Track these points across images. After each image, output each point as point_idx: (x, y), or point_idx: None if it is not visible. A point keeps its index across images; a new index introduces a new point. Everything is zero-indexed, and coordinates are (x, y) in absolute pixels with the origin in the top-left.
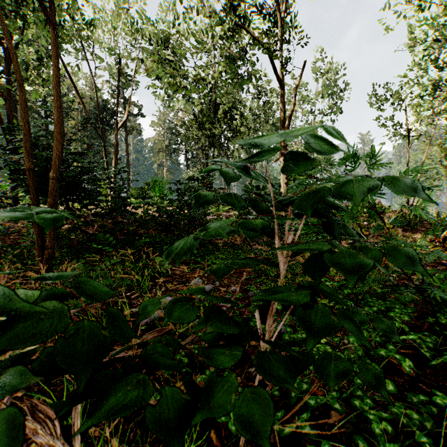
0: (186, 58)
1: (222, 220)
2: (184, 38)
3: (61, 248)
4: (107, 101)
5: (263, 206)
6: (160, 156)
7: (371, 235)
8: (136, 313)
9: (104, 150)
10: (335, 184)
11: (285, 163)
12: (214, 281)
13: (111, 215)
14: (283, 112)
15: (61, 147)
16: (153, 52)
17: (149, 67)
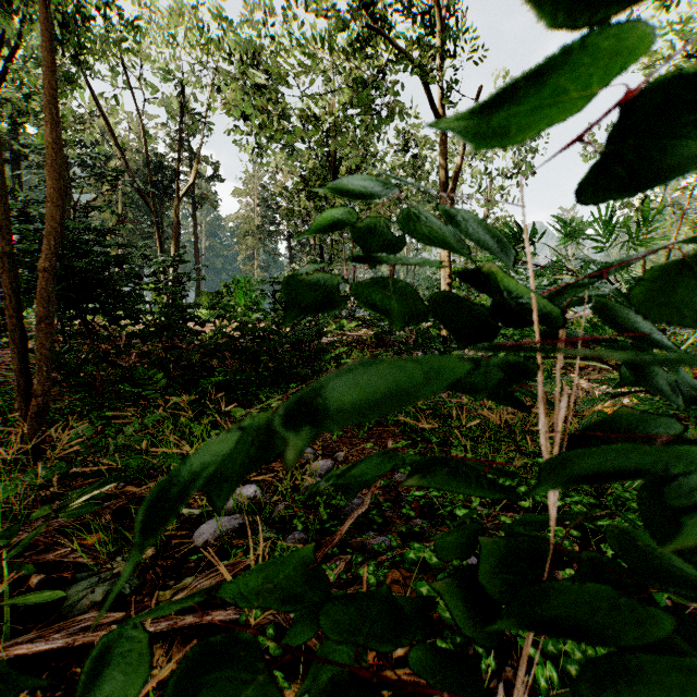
0: (287, 82)
1: (386, 363)
2: (285, 50)
3: (77, 392)
4: (163, 156)
5: (477, 313)
6: (249, 243)
7: (591, 369)
8: (190, 518)
9: (157, 232)
10: (572, 275)
11: (607, 152)
12: (333, 451)
13: (160, 336)
14: (445, 169)
15: (59, 215)
16: (235, 75)
17: (230, 99)
